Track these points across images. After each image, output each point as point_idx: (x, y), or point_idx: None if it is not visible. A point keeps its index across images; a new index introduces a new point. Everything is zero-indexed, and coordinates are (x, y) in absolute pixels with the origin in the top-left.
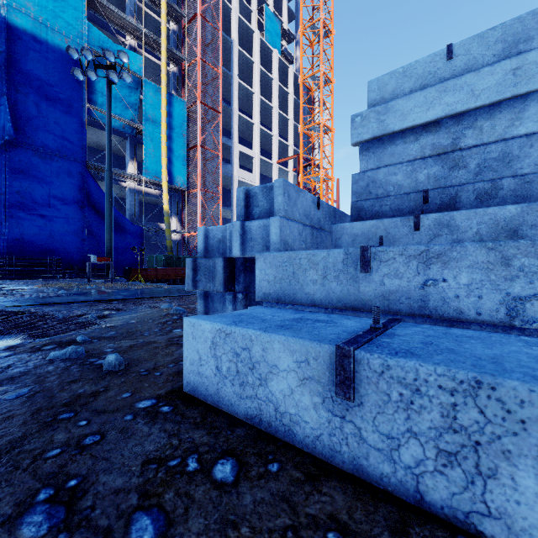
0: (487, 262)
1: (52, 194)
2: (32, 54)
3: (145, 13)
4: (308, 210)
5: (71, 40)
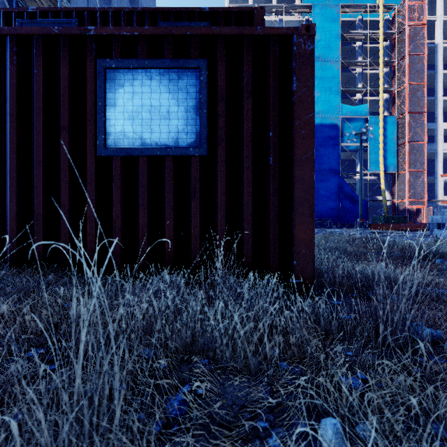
0: None
1: (327, 191)
2: (320, 132)
3: (367, 74)
4: None
5: (334, 117)
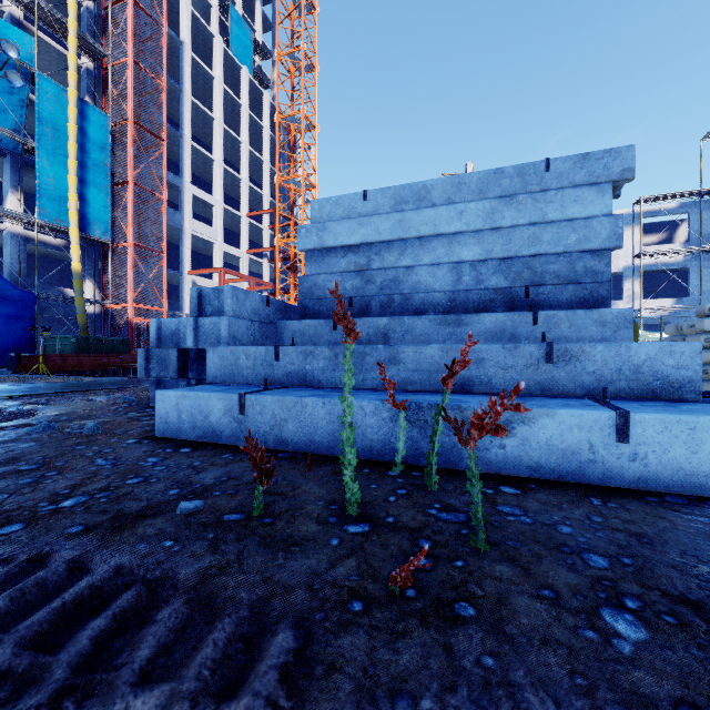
0: (330, 356)
1: None
2: None
3: None
4: (256, 308)
5: None
